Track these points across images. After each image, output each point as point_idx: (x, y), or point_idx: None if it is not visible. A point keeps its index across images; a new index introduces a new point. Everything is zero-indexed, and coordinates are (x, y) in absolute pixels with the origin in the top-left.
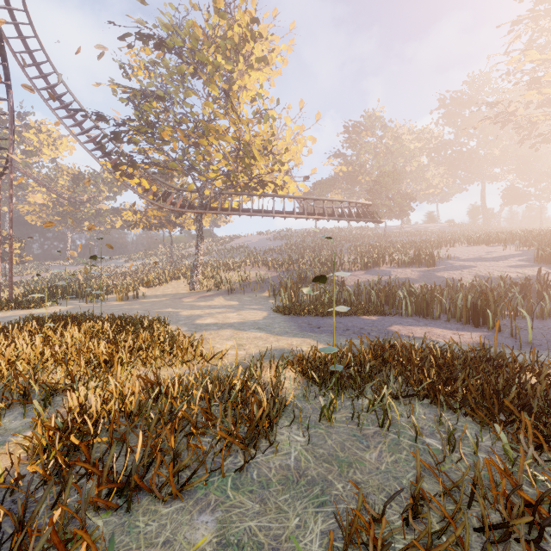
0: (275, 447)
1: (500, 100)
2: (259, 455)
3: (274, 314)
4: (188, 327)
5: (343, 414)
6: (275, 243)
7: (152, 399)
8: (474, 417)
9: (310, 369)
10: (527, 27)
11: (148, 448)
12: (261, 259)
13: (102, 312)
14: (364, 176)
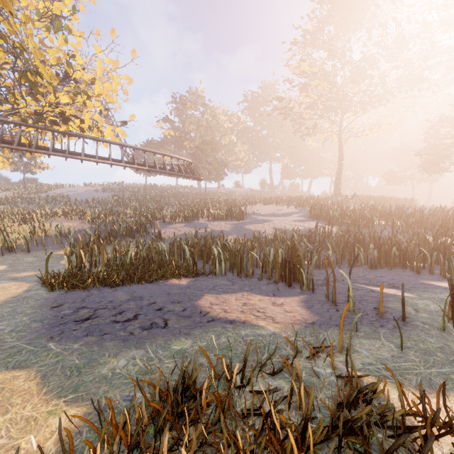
0: None
1: (284, 97)
2: None
3: (37, 289)
4: None
5: None
6: (103, 195)
7: None
8: None
9: None
10: (299, 49)
11: None
12: (77, 210)
13: None
14: (189, 143)
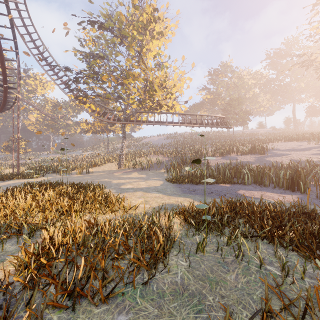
0: (168, 269)
1: (305, 52)
2: (157, 274)
3: (167, 183)
4: (116, 190)
5: (211, 247)
6: (168, 141)
7: (93, 234)
8: (299, 252)
9: (189, 218)
10: None
11: (87, 269)
12: (159, 150)
13: (68, 180)
14: (220, 101)
